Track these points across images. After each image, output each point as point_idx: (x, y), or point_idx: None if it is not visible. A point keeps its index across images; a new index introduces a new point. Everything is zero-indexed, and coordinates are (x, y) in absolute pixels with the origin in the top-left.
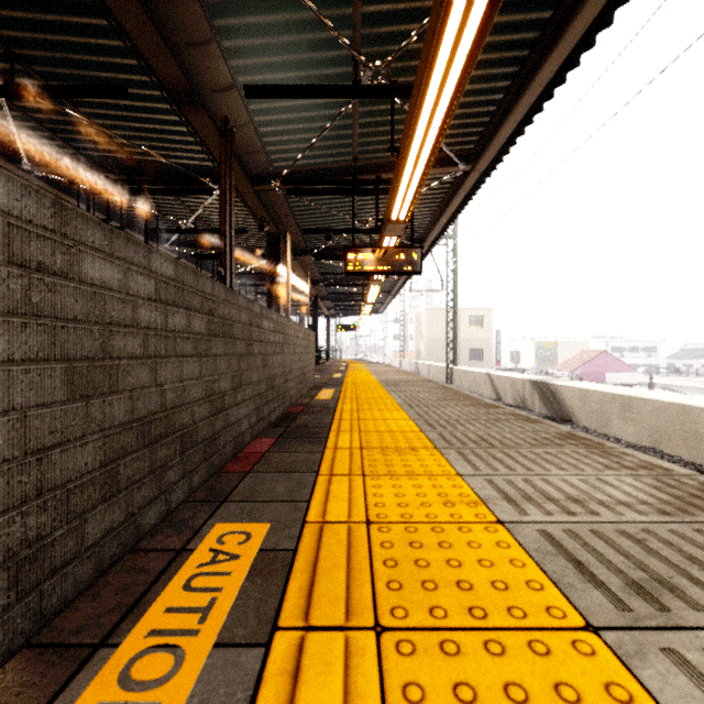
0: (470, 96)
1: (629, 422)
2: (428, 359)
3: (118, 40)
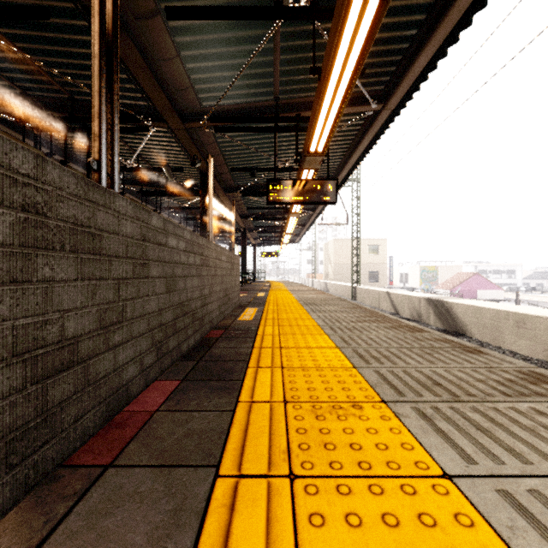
0: (385, 31)
1: (523, 337)
2: (335, 279)
3: None
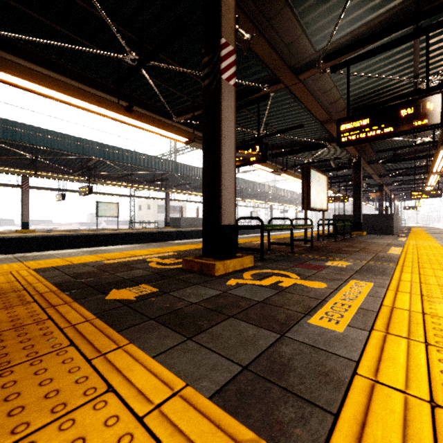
0: None
1: None
2: None
3: None
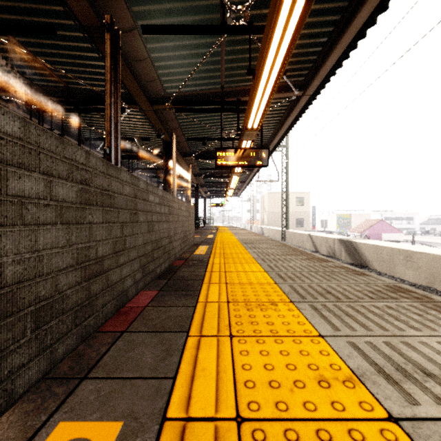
0: (304, 39)
1: (410, 269)
2: (269, 225)
3: None
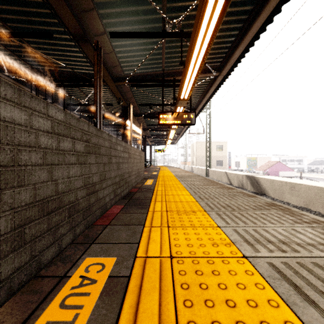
0: (218, 38)
1: (294, 195)
2: (197, 165)
3: (47, 9)
